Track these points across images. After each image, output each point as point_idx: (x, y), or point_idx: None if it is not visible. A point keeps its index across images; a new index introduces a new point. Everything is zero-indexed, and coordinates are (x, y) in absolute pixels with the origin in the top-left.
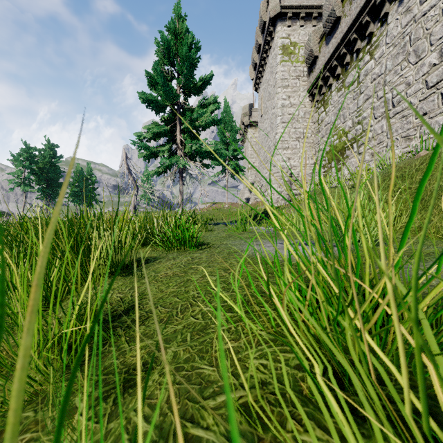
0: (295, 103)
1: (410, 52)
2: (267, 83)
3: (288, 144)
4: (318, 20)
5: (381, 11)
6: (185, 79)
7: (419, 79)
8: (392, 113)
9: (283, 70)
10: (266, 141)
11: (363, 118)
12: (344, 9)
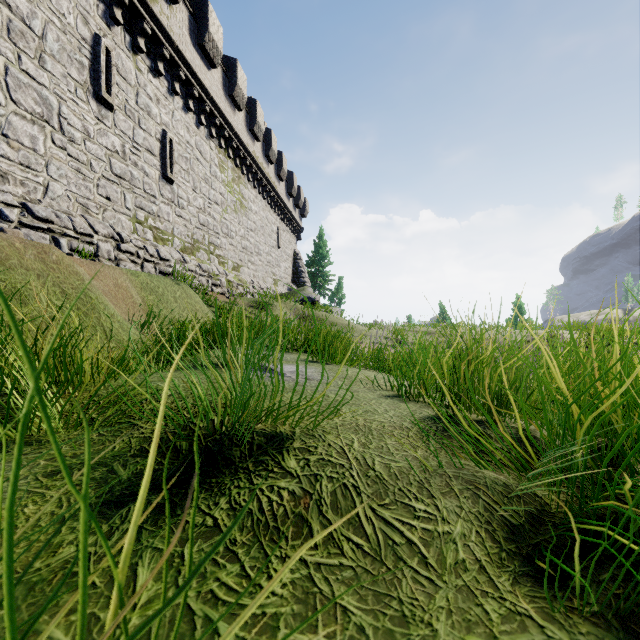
0: None
1: None
2: None
3: None
4: None
5: None
6: None
7: None
8: None
9: None
10: None
11: None
12: None
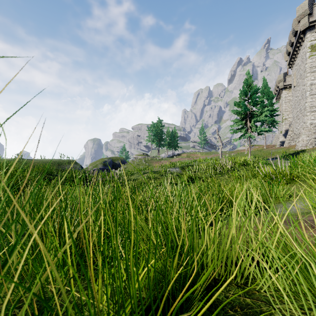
0: None
1: None
2: (299, 67)
3: None
4: None
5: None
6: (253, 103)
7: None
8: None
9: (311, 62)
10: (297, 105)
11: None
12: None
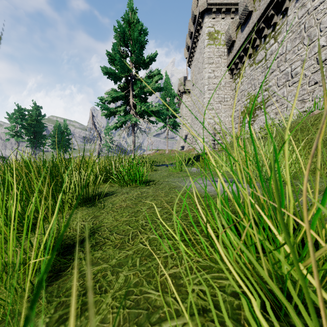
0: (218, 75)
1: (304, 36)
2: (197, 61)
3: (213, 106)
4: (235, 14)
5: (282, 6)
6: (136, 56)
7: (312, 57)
8: (291, 82)
9: (209, 51)
10: (196, 104)
11: (269, 86)
12: (255, 5)
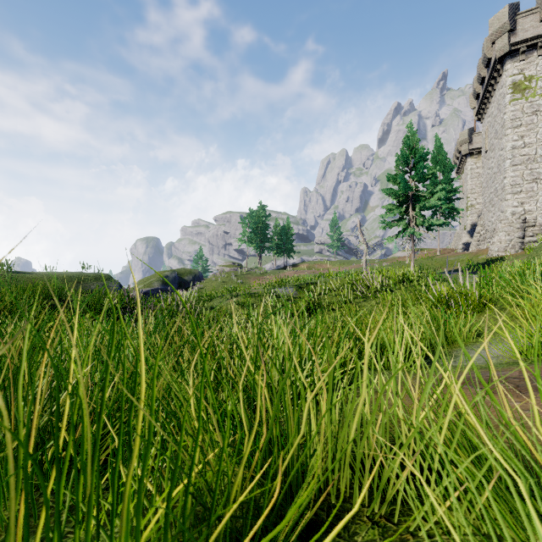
0: (531, 142)
1: None
2: (493, 118)
3: (521, 187)
4: None
5: None
6: (419, 177)
7: None
8: None
9: (513, 110)
10: (491, 182)
11: None
12: None
